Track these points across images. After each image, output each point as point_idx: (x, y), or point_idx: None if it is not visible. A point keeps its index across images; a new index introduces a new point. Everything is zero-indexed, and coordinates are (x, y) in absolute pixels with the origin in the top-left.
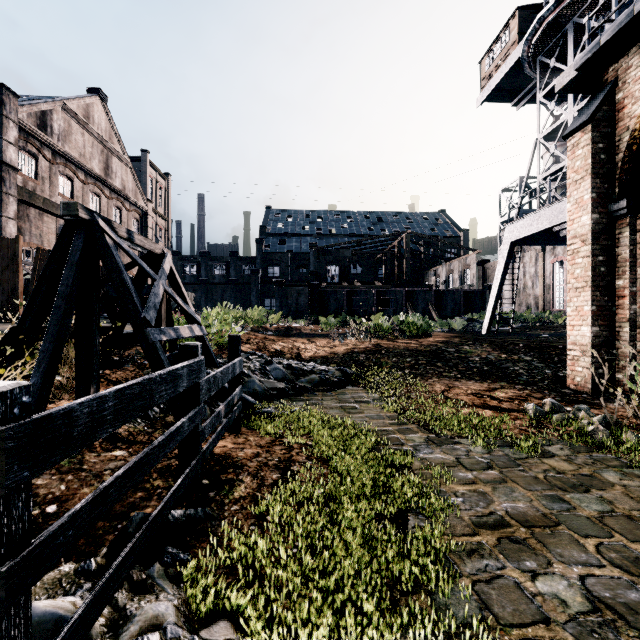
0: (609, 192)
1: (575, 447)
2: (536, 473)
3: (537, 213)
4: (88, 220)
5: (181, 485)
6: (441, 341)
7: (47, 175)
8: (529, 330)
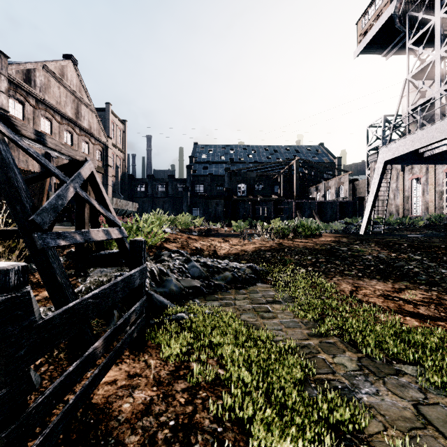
0: None
1: None
2: None
3: (408, 137)
4: None
5: None
6: (332, 241)
7: (32, 117)
8: (397, 231)
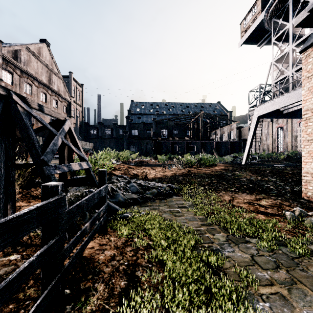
0: None
1: None
2: None
3: (272, 101)
4: (5, 95)
5: None
6: (222, 169)
7: (18, 83)
8: (266, 162)
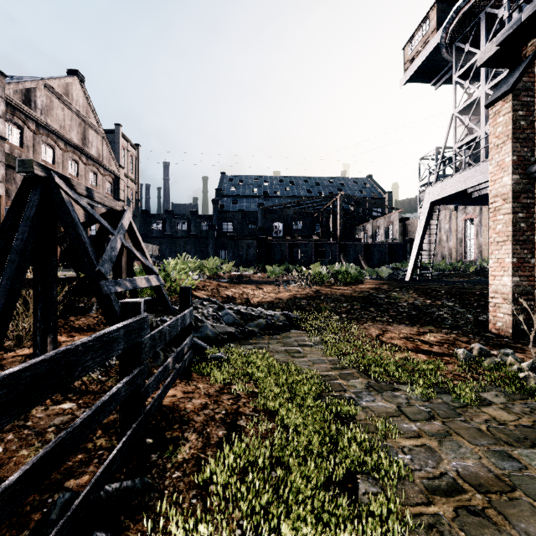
0: (528, 155)
1: (509, 394)
2: (478, 424)
3: (454, 177)
4: (44, 177)
5: (116, 457)
6: (372, 288)
7: (31, 144)
8: (445, 277)
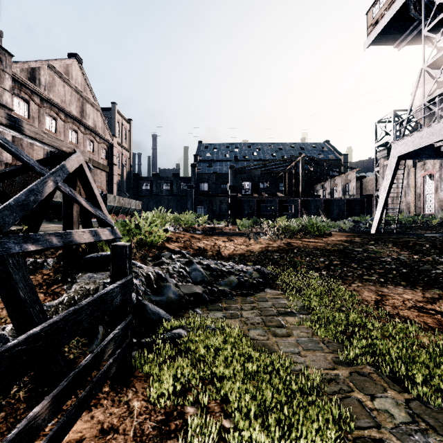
0: None
1: None
2: None
3: (425, 129)
4: None
5: None
6: (344, 240)
7: (36, 115)
8: (410, 230)
